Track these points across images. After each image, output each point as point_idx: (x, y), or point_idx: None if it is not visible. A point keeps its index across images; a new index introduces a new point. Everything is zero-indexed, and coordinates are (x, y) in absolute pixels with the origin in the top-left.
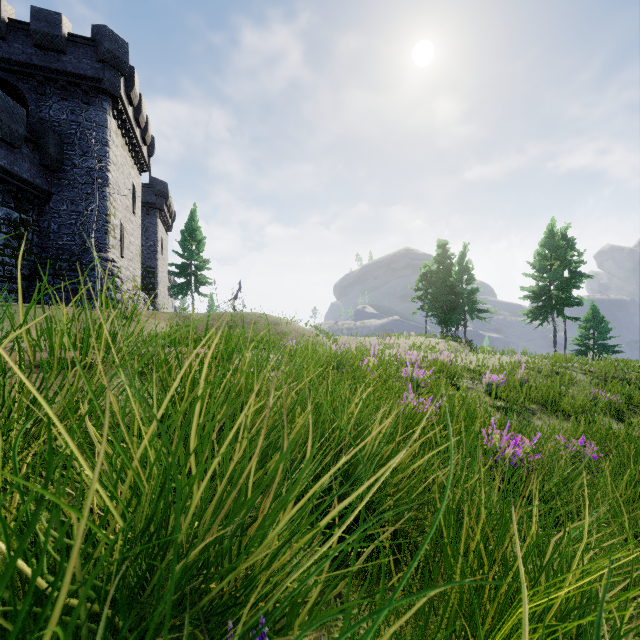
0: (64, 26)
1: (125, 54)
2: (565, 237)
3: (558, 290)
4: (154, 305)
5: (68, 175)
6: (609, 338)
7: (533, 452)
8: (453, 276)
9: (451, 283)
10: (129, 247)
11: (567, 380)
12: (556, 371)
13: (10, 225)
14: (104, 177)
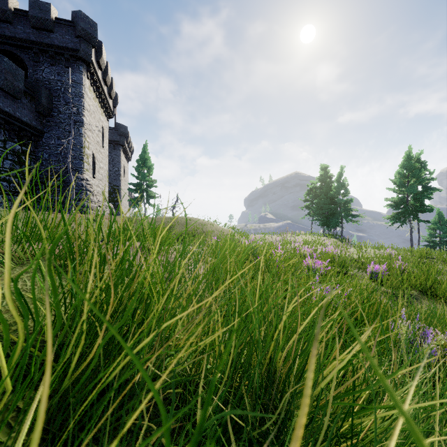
0: (52, 12)
1: (95, 31)
2: (419, 160)
3: (414, 200)
4: (118, 212)
5: (55, 119)
6: None
7: None
8: (333, 190)
9: (331, 195)
10: (99, 171)
11: (436, 269)
12: (423, 262)
13: (14, 154)
14: (80, 120)
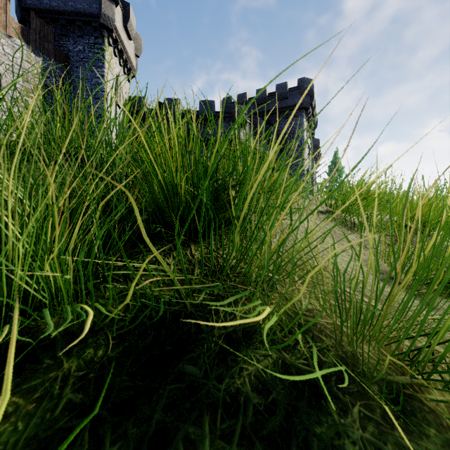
0: (287, 86)
1: (312, 86)
2: None
3: None
4: None
5: (288, 152)
6: None
7: None
8: None
9: None
10: None
11: None
12: None
13: None
14: (302, 149)
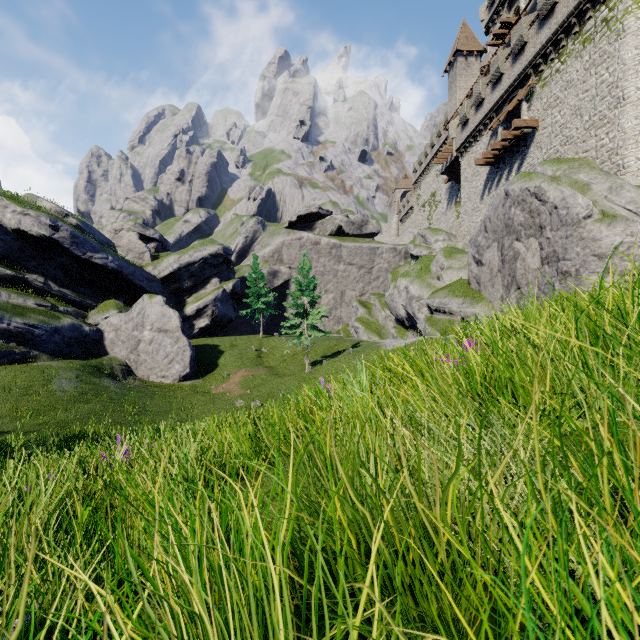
0: None
1: None
2: None
3: None
4: None
5: None
6: None
7: None
8: None
9: None
10: None
11: None
12: None
13: None
14: None
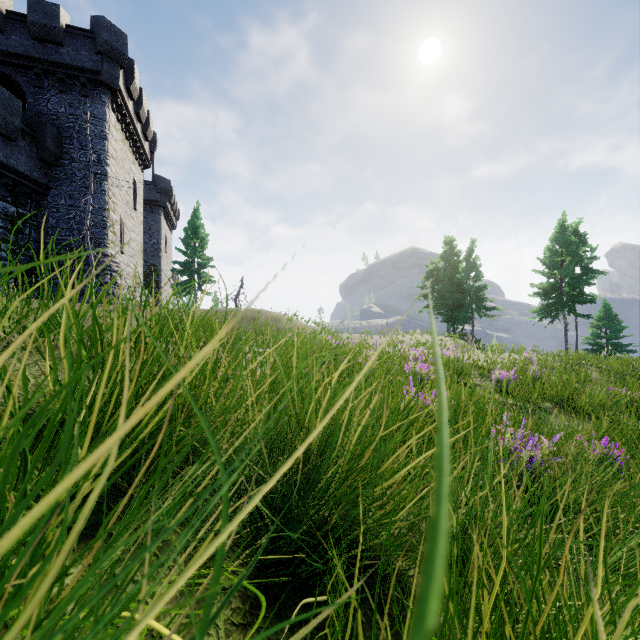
0: (62, 17)
1: (124, 46)
2: (577, 232)
3: (569, 287)
4: (157, 303)
5: (66, 169)
6: (622, 337)
7: (553, 454)
8: (460, 273)
9: (458, 280)
10: (130, 243)
11: (583, 377)
12: (570, 368)
13: (7, 219)
14: (103, 171)
